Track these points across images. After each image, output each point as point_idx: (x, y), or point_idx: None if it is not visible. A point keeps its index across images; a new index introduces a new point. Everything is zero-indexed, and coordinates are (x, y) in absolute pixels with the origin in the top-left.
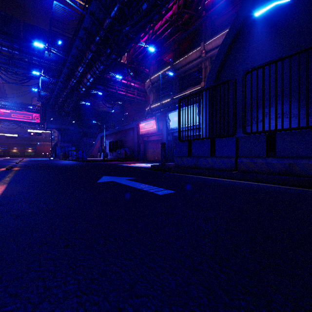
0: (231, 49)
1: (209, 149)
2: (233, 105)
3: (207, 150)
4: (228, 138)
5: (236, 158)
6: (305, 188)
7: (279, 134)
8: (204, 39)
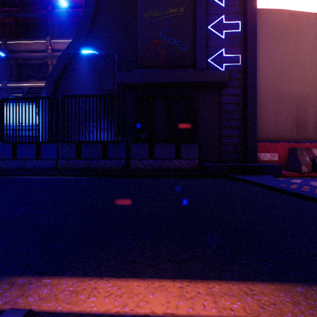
0: (70, 66)
1: (35, 152)
2: (56, 119)
3: (33, 153)
4: (52, 144)
5: (57, 160)
6: (91, 177)
7: (83, 144)
8: (51, 34)
